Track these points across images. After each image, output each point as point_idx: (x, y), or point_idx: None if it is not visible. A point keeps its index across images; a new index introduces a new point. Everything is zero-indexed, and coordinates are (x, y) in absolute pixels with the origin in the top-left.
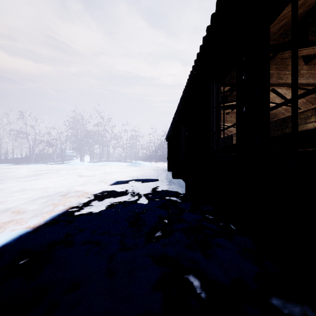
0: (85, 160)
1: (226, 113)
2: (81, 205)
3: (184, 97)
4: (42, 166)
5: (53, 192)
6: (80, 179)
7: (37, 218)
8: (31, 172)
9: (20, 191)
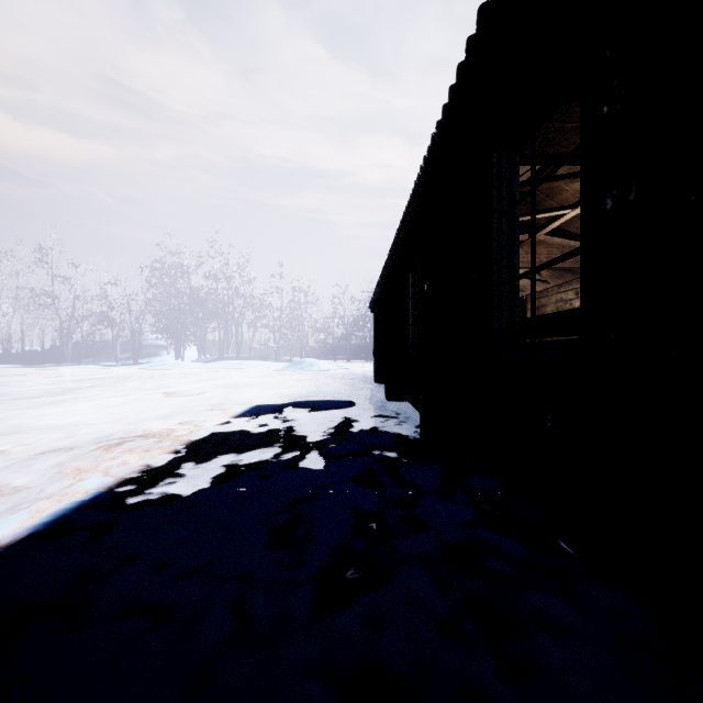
0: (187, 357)
1: None
2: (150, 473)
3: (416, 198)
4: (87, 371)
5: (90, 437)
6: (165, 402)
7: (14, 519)
8: (56, 385)
9: (9, 434)
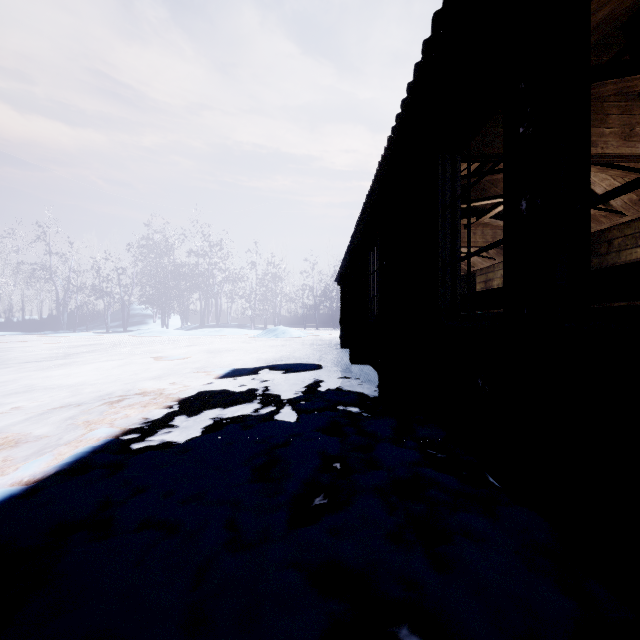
0: (171, 325)
1: (465, 225)
2: (149, 425)
3: (376, 188)
4: (82, 337)
5: (93, 395)
6: (155, 365)
7: (42, 460)
8: (56, 350)
9: (23, 393)
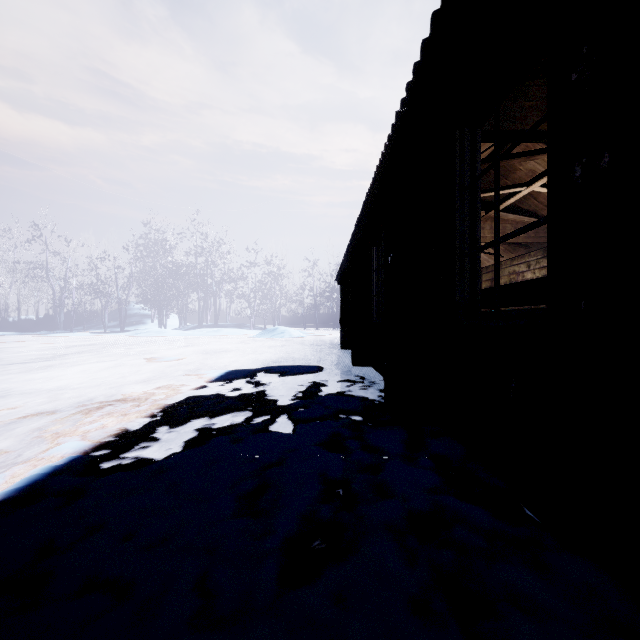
0: (169, 325)
1: None
2: (126, 437)
3: (381, 176)
4: (78, 337)
5: (72, 401)
6: (147, 367)
7: None
8: (47, 351)
9: None
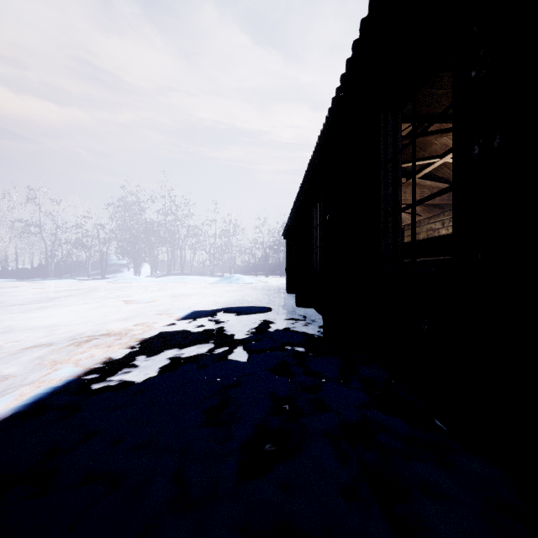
0: (142, 273)
1: None
2: (111, 364)
3: (320, 150)
4: (66, 283)
5: (65, 335)
6: (125, 308)
7: (1, 402)
8: (41, 294)
9: (3, 333)
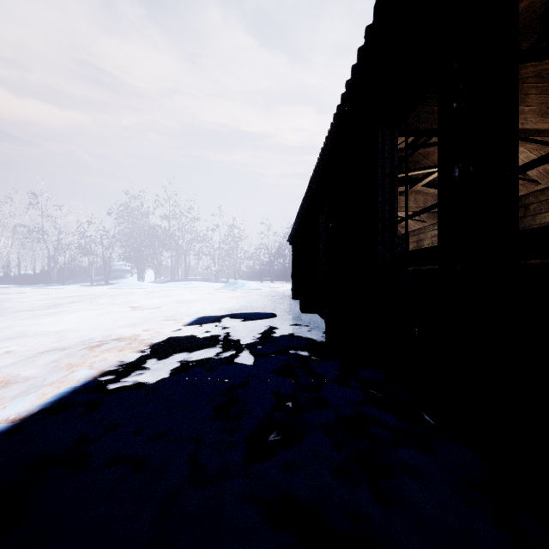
0: (146, 279)
1: (400, 193)
2: (124, 367)
3: (323, 160)
4: (70, 289)
5: (76, 340)
6: (132, 314)
7: (27, 399)
8: (46, 300)
9: (15, 338)
